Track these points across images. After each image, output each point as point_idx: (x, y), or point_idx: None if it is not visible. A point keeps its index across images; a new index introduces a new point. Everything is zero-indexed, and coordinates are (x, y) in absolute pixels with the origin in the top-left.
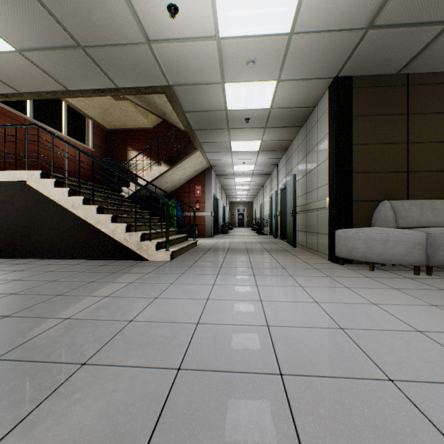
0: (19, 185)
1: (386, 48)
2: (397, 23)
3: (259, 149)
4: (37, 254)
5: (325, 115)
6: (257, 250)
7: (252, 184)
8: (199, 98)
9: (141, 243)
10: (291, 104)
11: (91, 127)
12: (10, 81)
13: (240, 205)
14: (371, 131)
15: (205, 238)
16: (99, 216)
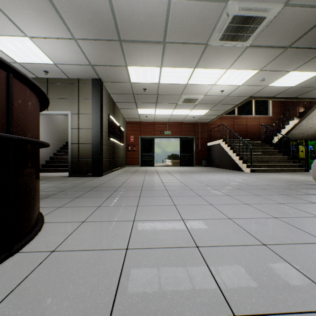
0: (219, 144)
1: None
2: (299, 37)
3: None
4: (222, 167)
5: None
6: None
7: None
8: (268, 92)
9: (242, 164)
10: None
11: (270, 103)
12: (214, 114)
13: None
14: None
15: None
16: (233, 154)
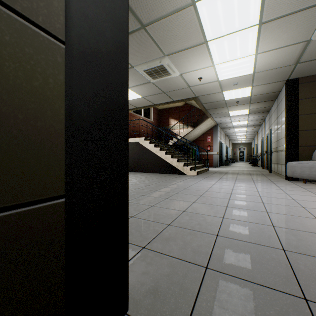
0: (136, 143)
1: (313, 66)
2: (313, 59)
3: (248, 113)
4: (142, 170)
5: (283, 98)
6: (244, 173)
7: (248, 131)
8: (210, 98)
9: (183, 167)
10: (263, 92)
11: (152, 110)
12: (135, 105)
13: (240, 145)
14: (312, 106)
15: (213, 167)
16: (166, 155)
